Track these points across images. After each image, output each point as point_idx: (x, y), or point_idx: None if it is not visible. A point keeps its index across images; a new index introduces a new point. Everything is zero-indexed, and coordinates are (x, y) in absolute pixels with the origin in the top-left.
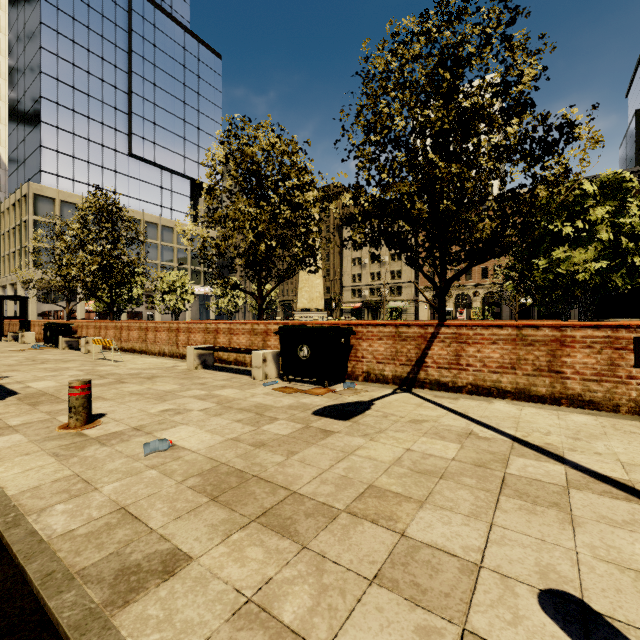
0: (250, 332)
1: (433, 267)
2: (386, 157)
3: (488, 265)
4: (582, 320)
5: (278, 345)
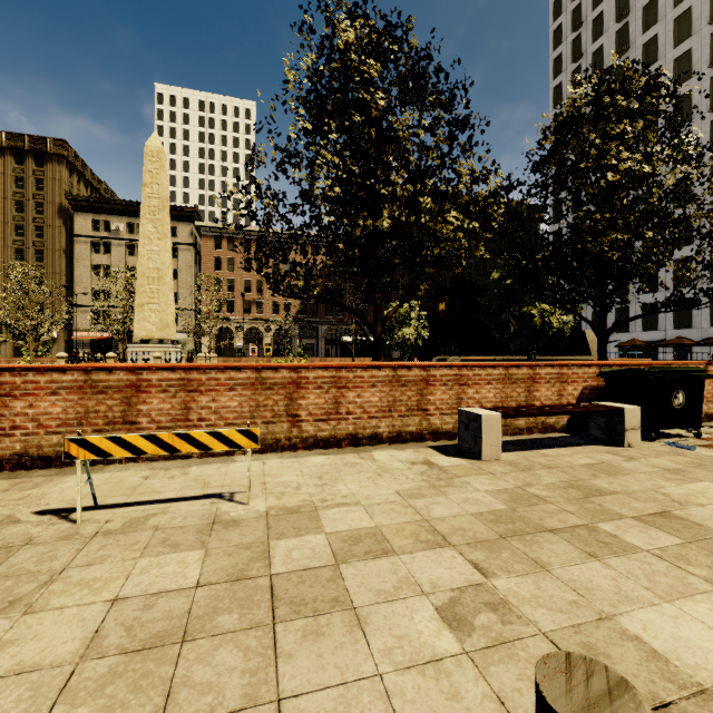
0: (503, 379)
1: (594, 308)
2: (518, 178)
3: (280, 300)
4: (533, 358)
5: (552, 396)
